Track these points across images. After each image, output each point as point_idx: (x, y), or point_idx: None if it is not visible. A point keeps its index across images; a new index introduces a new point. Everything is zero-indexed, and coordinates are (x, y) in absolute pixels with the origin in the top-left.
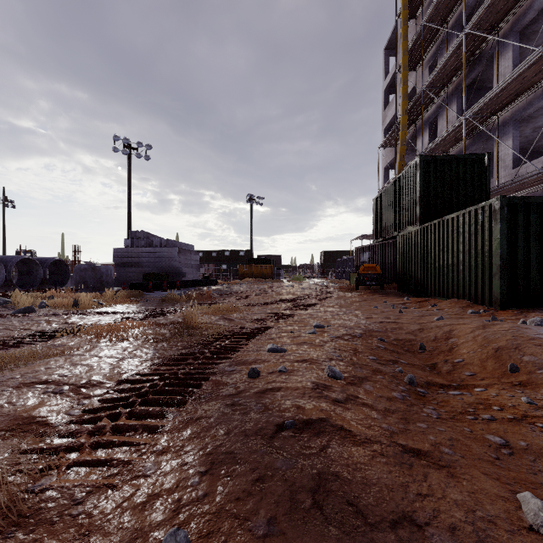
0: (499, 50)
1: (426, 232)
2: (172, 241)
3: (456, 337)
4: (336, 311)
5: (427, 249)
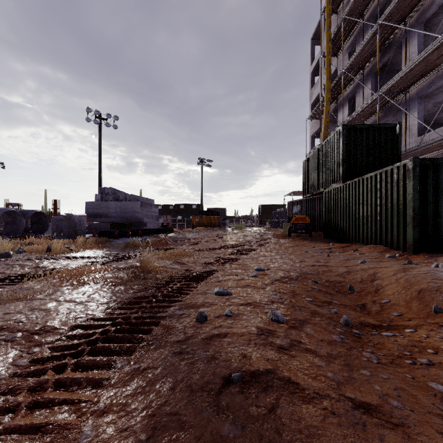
0: (406, 38)
1: (348, 189)
2: (135, 196)
3: (380, 279)
4: (273, 256)
5: (348, 202)
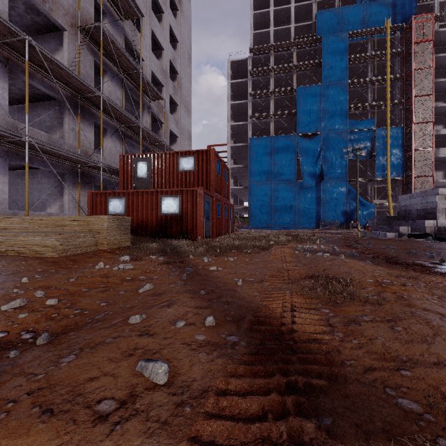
0: None
1: None
2: None
3: None
4: None
5: None
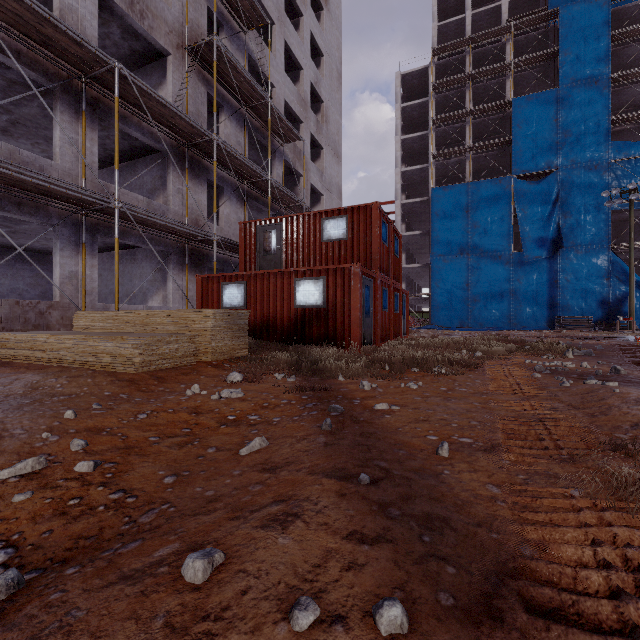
0: None
1: None
2: None
3: None
4: None
5: None
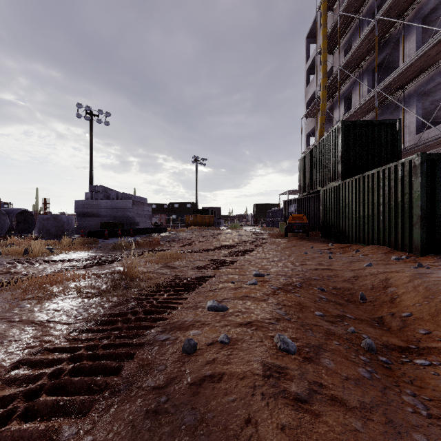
0: (404, 34)
1: (347, 187)
2: (127, 194)
3: (394, 286)
4: (272, 258)
5: (348, 201)
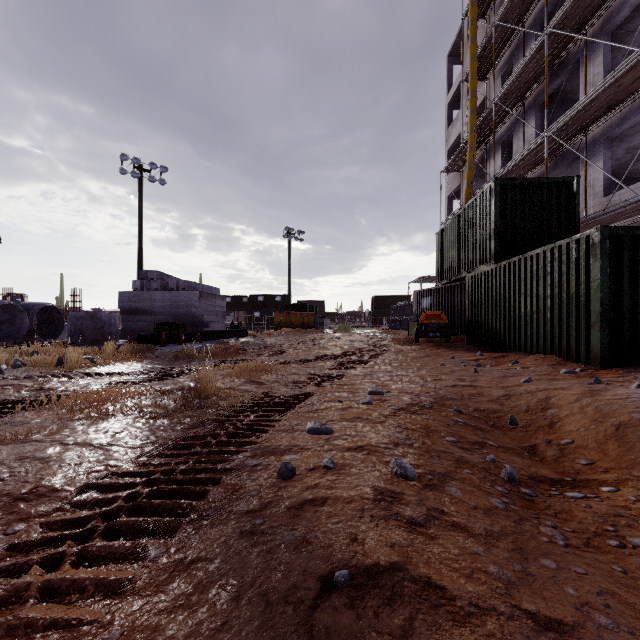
0: (587, 54)
1: (503, 272)
2: (192, 283)
3: (555, 407)
4: (395, 371)
5: (504, 292)
